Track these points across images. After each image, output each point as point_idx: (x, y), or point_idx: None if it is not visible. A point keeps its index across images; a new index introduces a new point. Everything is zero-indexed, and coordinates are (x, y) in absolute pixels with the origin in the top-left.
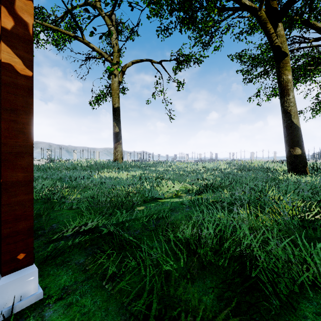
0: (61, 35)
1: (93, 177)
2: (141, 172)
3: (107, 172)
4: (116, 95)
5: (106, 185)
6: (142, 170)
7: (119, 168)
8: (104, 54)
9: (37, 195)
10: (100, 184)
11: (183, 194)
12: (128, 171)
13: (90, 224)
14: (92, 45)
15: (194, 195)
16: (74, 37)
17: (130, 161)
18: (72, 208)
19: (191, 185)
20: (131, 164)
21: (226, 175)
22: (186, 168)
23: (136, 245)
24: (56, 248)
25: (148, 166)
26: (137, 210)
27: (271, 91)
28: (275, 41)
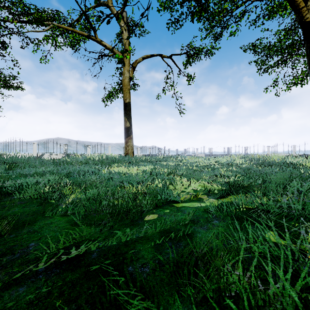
0: (76, 36)
1: (102, 172)
2: (152, 167)
3: (117, 166)
4: (127, 90)
5: (113, 182)
6: (153, 165)
7: (129, 162)
8: (116, 51)
9: (35, 194)
10: (107, 180)
11: (204, 196)
12: (138, 165)
13: (74, 251)
14: (104, 43)
15: (218, 198)
16: (88, 36)
17: (140, 156)
18: (67, 214)
19: (210, 184)
20: (142, 158)
21: (246, 171)
22: (198, 162)
23: (145, 307)
24: (6, 307)
25: (158, 160)
26: (147, 221)
27: (292, 79)
28: (306, 17)
